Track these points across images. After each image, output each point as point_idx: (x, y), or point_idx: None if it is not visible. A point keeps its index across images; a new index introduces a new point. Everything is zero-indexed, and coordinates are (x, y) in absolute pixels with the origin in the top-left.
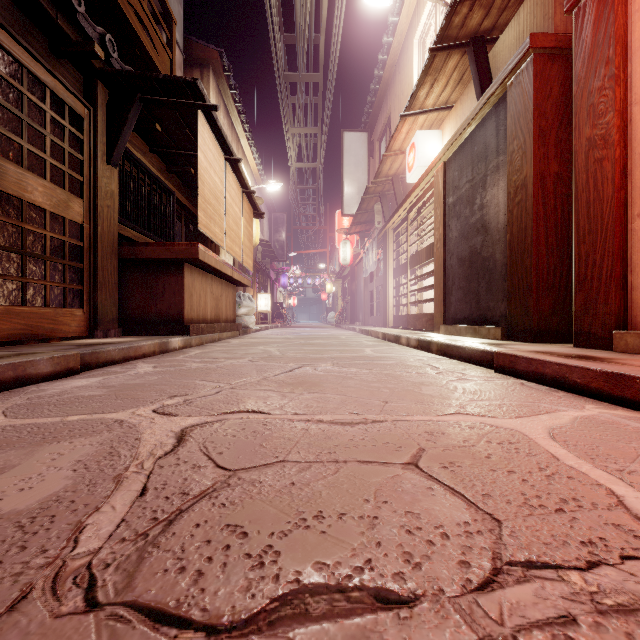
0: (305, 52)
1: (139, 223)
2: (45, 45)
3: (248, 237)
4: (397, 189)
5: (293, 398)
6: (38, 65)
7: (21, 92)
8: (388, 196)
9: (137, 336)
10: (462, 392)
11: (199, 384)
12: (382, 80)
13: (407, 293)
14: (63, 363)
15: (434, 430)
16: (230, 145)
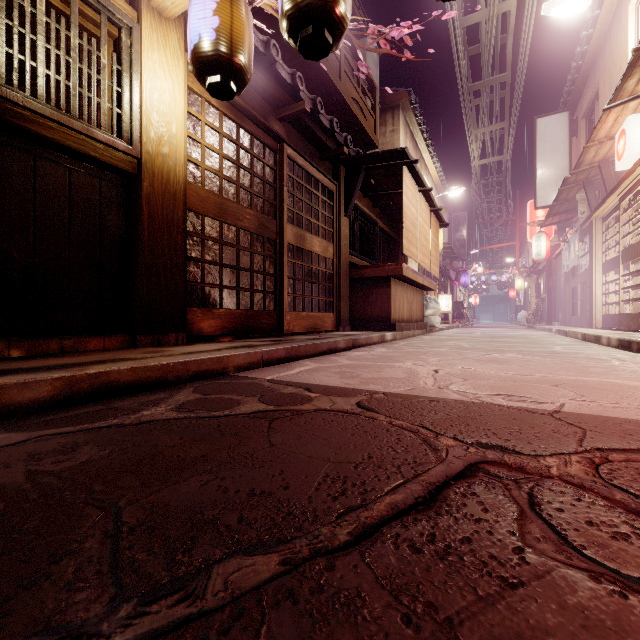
0: (490, 60)
1: (358, 251)
2: (318, 157)
3: (434, 248)
4: (606, 175)
5: (488, 366)
6: (317, 172)
7: (311, 191)
8: (595, 181)
9: (360, 331)
10: (625, 372)
11: (425, 357)
12: (586, 55)
13: (619, 290)
14: (347, 343)
15: (579, 381)
16: (424, 180)
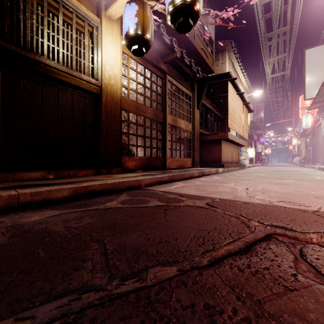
0: (277, 20)
1: (204, 126)
2: (183, 80)
3: (245, 123)
4: None
5: (276, 186)
6: (183, 87)
7: (180, 97)
8: None
9: (205, 167)
10: None
11: (240, 181)
12: None
13: None
14: (198, 173)
15: None
16: (239, 88)
